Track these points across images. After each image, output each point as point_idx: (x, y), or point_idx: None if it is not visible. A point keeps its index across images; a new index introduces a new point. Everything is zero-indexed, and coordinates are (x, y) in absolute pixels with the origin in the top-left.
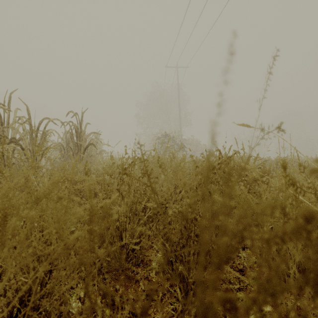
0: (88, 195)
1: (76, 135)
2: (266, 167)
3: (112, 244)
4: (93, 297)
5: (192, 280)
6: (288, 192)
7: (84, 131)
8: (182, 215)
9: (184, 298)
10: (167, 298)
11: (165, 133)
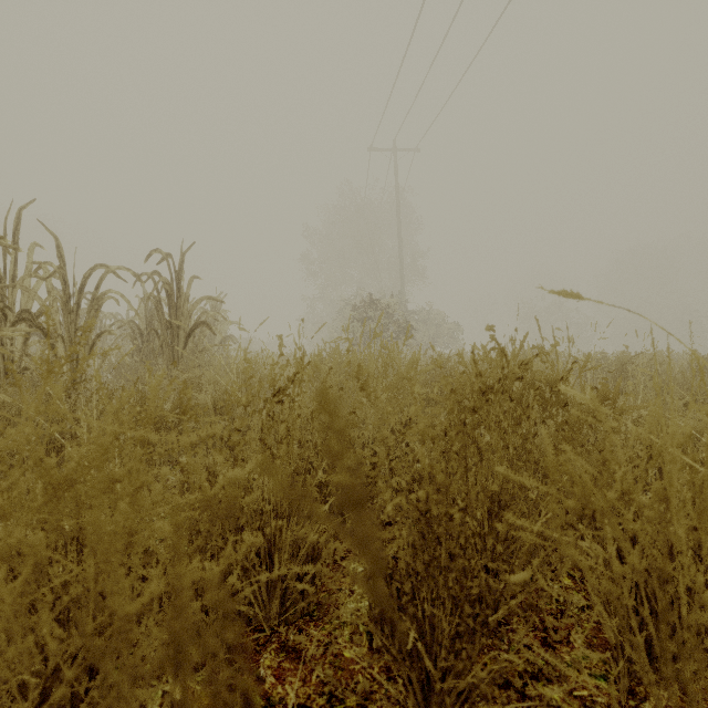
0: (189, 460)
1: (168, 303)
2: (608, 386)
3: (247, 572)
4: (203, 701)
5: (445, 684)
6: (679, 460)
7: (187, 294)
8: (416, 506)
9: (421, 707)
10: (380, 703)
11: (369, 297)
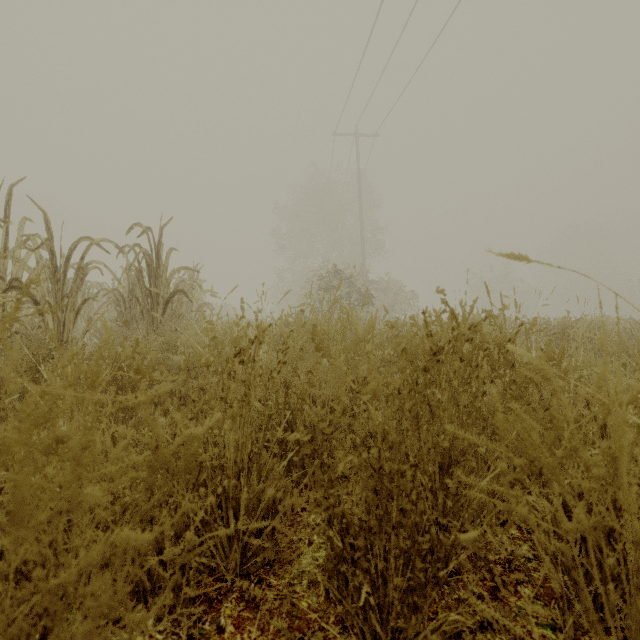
0: (147, 418)
1: (148, 273)
2: (553, 347)
3: (208, 525)
4: None
5: None
6: None
7: (165, 265)
8: (369, 462)
9: None
10: None
11: (333, 268)
